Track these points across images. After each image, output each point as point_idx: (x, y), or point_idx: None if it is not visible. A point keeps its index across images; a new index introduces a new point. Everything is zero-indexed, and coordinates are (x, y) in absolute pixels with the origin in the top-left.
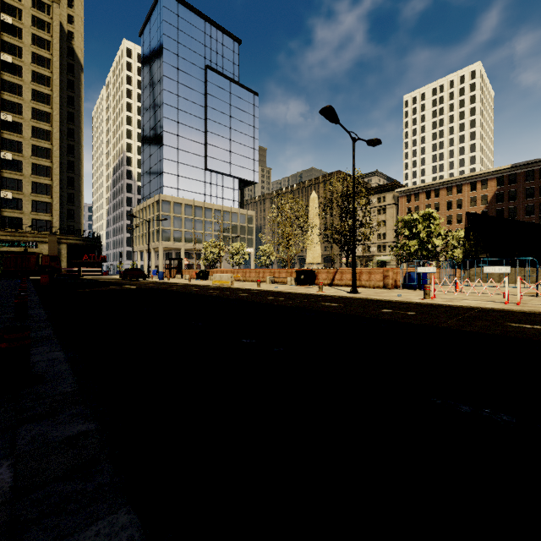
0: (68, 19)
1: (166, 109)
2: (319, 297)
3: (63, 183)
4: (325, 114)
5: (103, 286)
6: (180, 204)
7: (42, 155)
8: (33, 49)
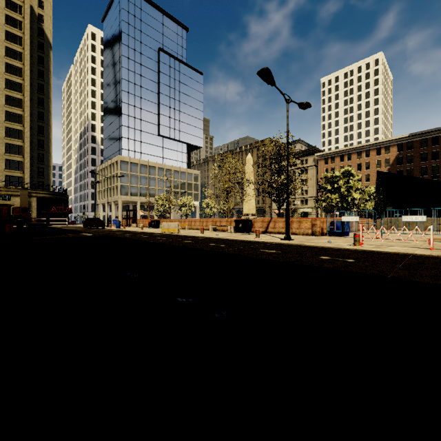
0: (38, 4)
1: (124, 83)
2: (257, 244)
3: (34, 144)
4: (262, 76)
5: (62, 233)
6: (136, 164)
7: (15, 120)
8: (6, 28)
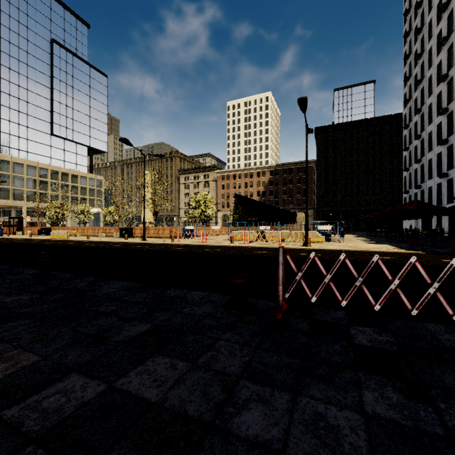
0: None
1: (3, 70)
2: (118, 243)
3: None
4: (122, 141)
5: None
6: (21, 164)
7: None
8: None
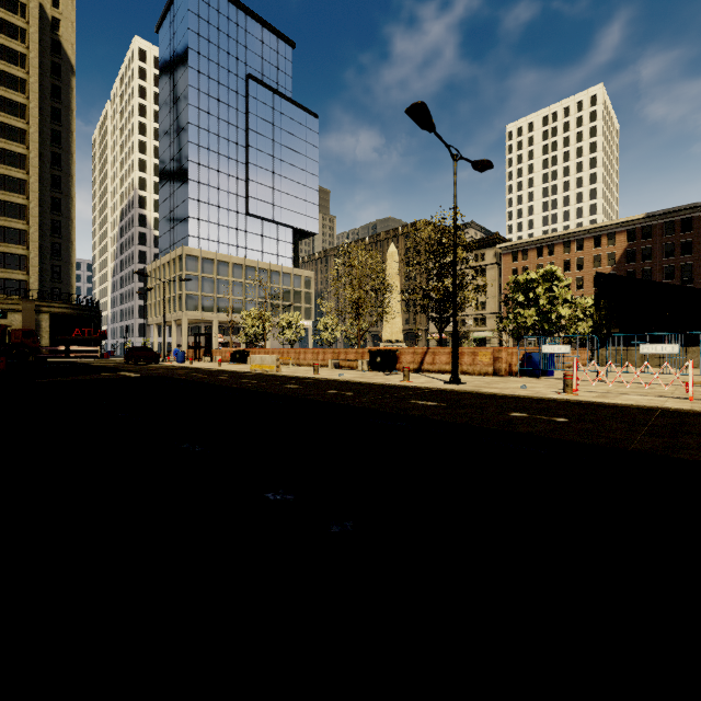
0: (52, 1)
1: (192, 131)
2: (405, 391)
3: (46, 228)
4: (414, 115)
5: (89, 373)
6: (212, 260)
7: (14, 188)
8: None
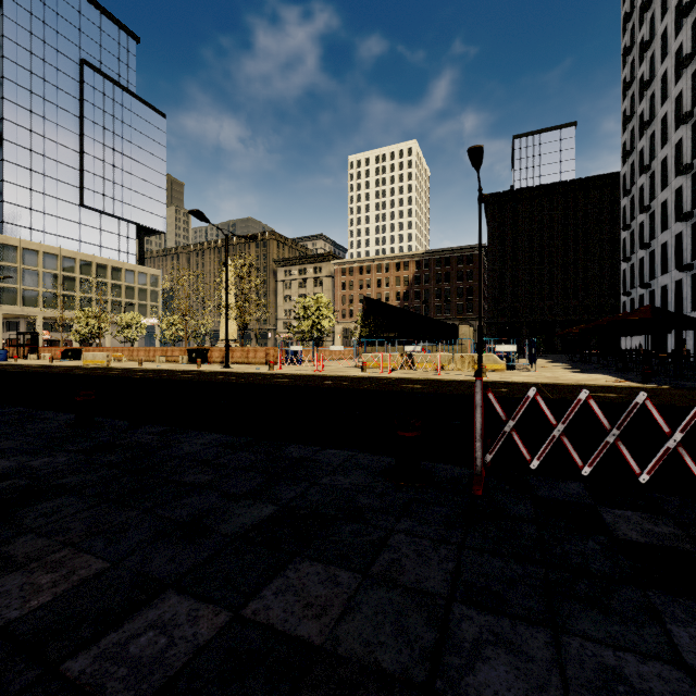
0: None
1: (8, 107)
2: (187, 372)
3: None
4: (194, 215)
5: None
6: (35, 251)
7: None
8: None
